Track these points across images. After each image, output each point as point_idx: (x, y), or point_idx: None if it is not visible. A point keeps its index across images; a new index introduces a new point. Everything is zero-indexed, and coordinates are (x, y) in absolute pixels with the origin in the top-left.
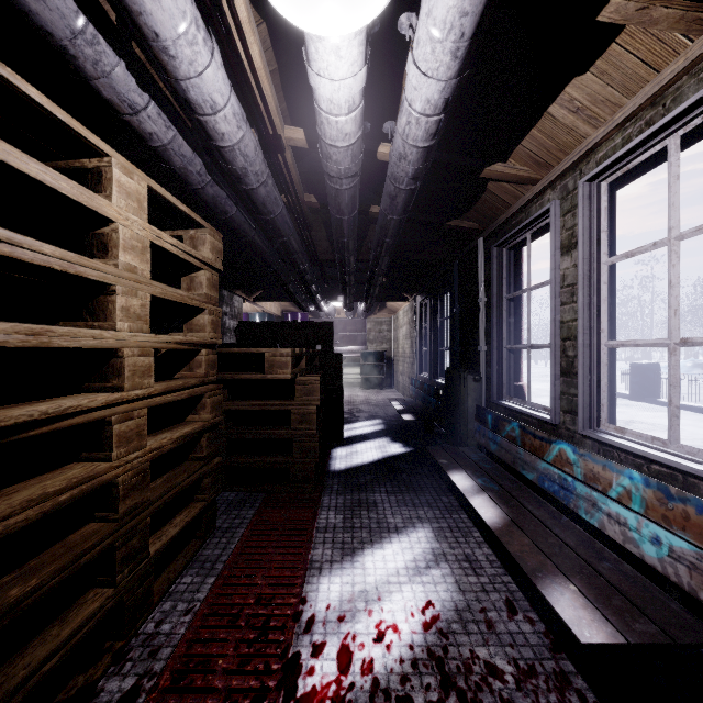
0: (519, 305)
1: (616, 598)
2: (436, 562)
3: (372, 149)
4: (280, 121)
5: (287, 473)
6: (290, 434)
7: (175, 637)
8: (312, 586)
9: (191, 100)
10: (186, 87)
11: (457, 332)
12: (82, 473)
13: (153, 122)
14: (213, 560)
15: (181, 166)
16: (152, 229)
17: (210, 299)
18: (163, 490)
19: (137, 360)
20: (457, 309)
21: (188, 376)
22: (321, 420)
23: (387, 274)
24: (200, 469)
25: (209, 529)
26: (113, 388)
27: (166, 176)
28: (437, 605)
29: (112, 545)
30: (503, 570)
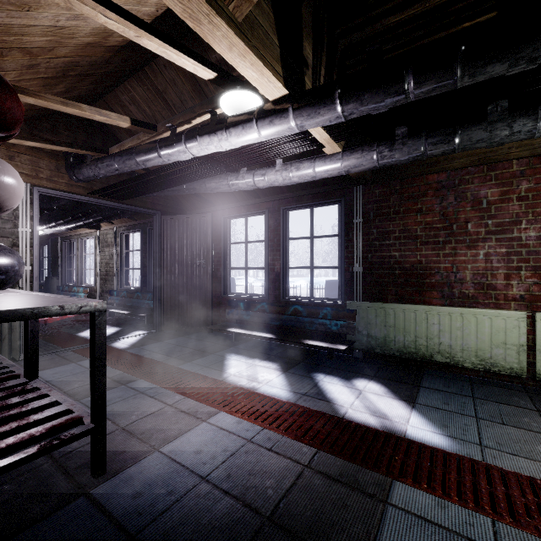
0: (73, 257)
1: None
2: None
3: None
4: None
5: None
6: None
7: None
8: None
9: None
10: None
11: (51, 264)
12: None
13: None
14: None
15: None
16: None
17: None
18: None
19: None
20: (51, 256)
21: None
22: None
23: None
24: None
25: None
26: None
27: None
28: None
29: None
30: None
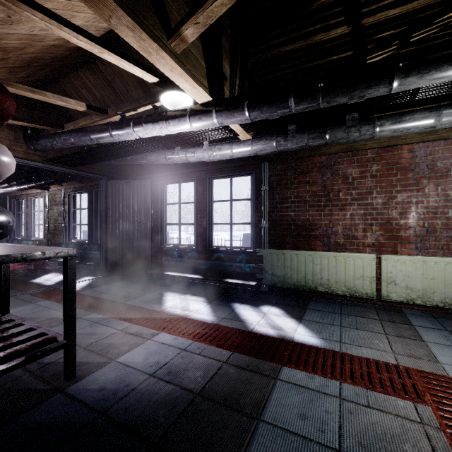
0: (21, 214)
1: None
2: None
3: None
4: None
5: None
6: None
7: None
8: None
9: None
10: None
11: None
12: None
13: None
14: None
15: None
16: None
17: None
18: None
19: None
20: None
21: None
22: None
23: None
24: None
25: None
26: None
27: None
28: None
29: None
30: None
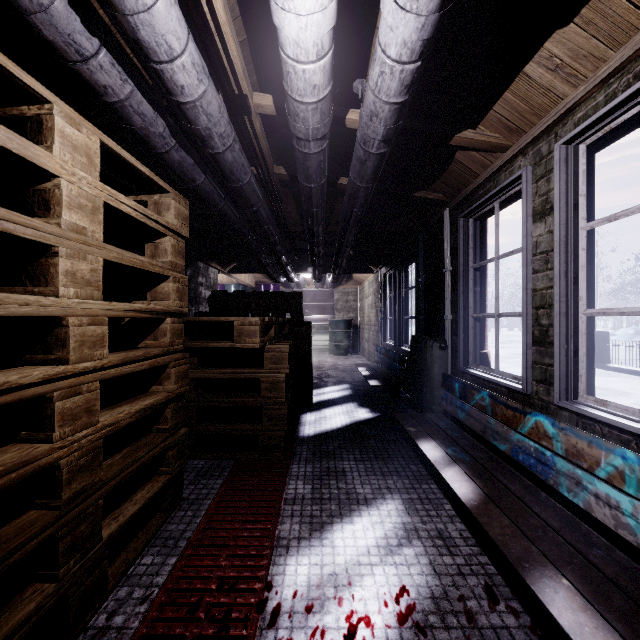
0: (483, 275)
1: (617, 596)
2: (408, 540)
3: (341, 116)
4: (248, 86)
5: (257, 440)
6: (259, 402)
7: (127, 633)
8: (278, 567)
9: (143, 43)
10: (134, 24)
11: (422, 301)
12: (14, 459)
13: (106, 73)
14: (177, 537)
15: (142, 126)
16: (105, 188)
17: (175, 266)
18: (119, 468)
19: (87, 330)
20: (422, 279)
21: (152, 345)
22: (290, 387)
23: (354, 246)
24: (164, 441)
25: (174, 502)
26: (57, 360)
27: (138, 147)
28: (412, 592)
29: (53, 536)
30: (479, 549)
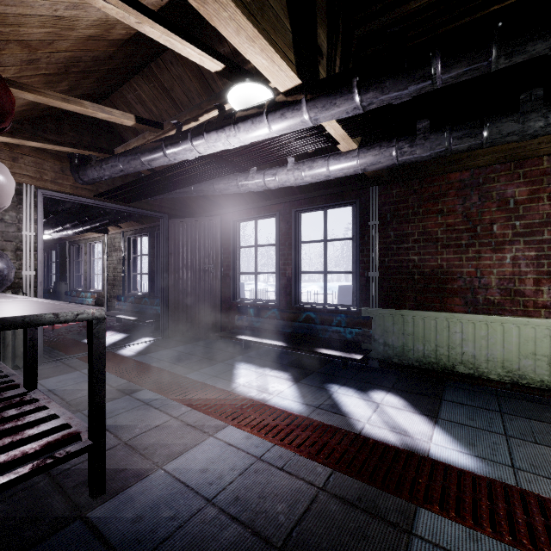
0: (81, 262)
1: None
2: None
3: None
4: None
5: None
6: None
7: None
8: None
9: None
10: None
11: (59, 268)
12: None
13: None
14: None
15: None
16: None
17: None
18: None
19: None
20: (59, 260)
21: None
22: None
23: None
24: None
25: None
26: None
27: None
28: None
29: None
30: None
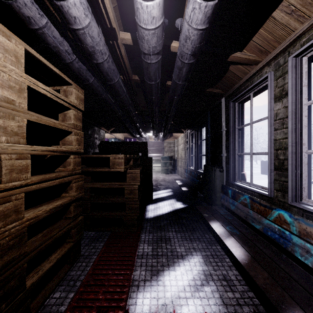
0: (242, 133)
1: None
2: (207, 281)
3: (168, 44)
4: (116, 27)
5: (123, 220)
6: (124, 200)
7: None
8: (132, 300)
9: None
10: None
11: (209, 146)
12: None
13: (28, 8)
14: (75, 279)
15: (55, 45)
16: (28, 77)
17: (76, 126)
18: (39, 243)
19: (15, 162)
20: (209, 135)
21: (63, 170)
22: (141, 192)
23: (174, 119)
24: (69, 224)
25: (75, 257)
26: None
27: (59, 64)
28: None
29: None
30: (247, 287)
